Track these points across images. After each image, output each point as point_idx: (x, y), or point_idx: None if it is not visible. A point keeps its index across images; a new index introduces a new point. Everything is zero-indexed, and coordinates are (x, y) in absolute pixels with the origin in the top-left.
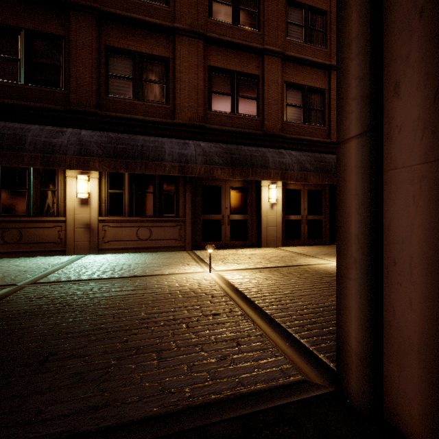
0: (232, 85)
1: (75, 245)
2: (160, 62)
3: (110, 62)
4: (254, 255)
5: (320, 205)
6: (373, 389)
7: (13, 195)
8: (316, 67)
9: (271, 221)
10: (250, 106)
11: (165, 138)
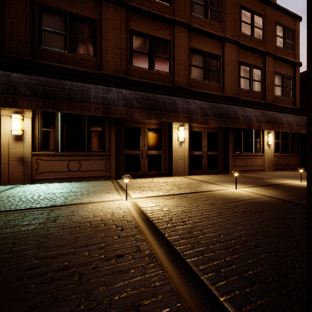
0: (149, 46)
1: (9, 176)
2: (89, 22)
3: (43, 17)
4: (167, 183)
5: (216, 143)
6: None
7: None
8: (214, 38)
9: (180, 155)
10: (163, 64)
11: (91, 84)
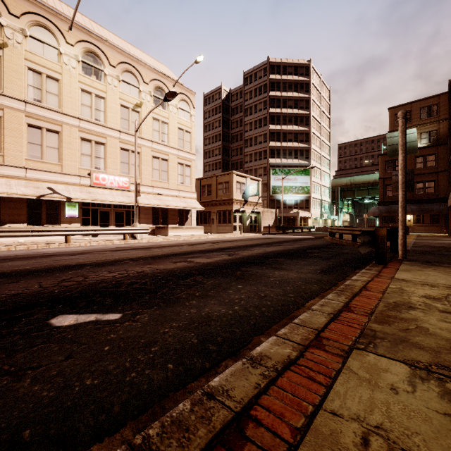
0: None
1: None
2: (432, 181)
3: (416, 185)
4: None
5: None
6: (448, 234)
7: (391, 220)
8: None
9: None
10: None
11: (434, 204)
